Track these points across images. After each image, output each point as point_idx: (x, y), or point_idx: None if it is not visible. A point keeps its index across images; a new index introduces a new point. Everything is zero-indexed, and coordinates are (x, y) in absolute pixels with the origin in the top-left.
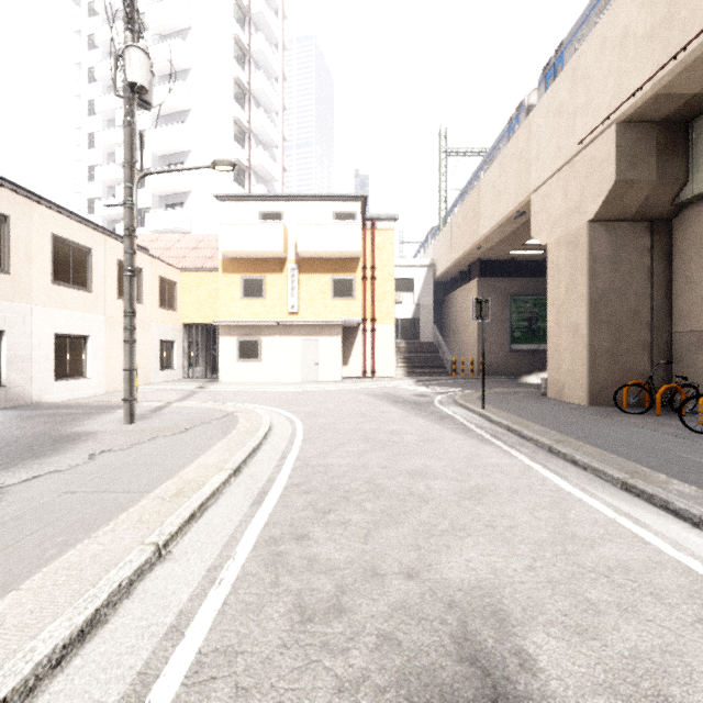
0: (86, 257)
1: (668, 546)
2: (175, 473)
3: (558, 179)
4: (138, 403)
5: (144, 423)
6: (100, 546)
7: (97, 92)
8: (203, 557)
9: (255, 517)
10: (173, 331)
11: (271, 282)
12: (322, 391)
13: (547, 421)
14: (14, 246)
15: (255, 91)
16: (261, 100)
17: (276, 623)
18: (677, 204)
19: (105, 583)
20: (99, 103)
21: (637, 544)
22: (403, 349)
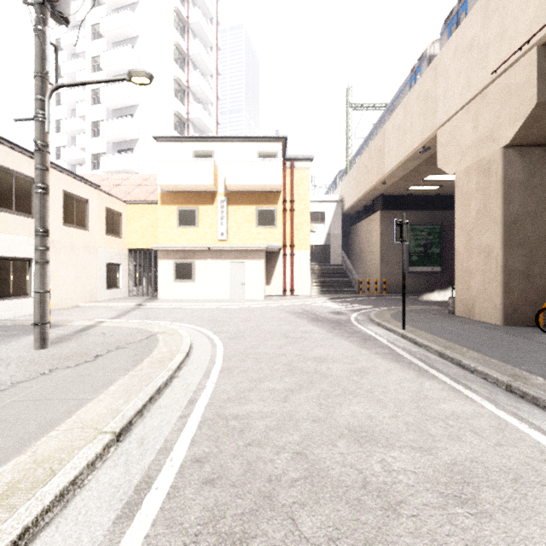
0: (30, 186)
1: None
2: (32, 441)
3: (468, 111)
4: (70, 322)
5: (57, 348)
6: None
7: (63, 59)
8: None
9: None
10: (118, 255)
11: (204, 213)
12: (247, 308)
13: (477, 344)
14: None
15: (193, 56)
16: (198, 64)
17: None
18: None
19: None
20: (64, 67)
21: None
22: (317, 271)
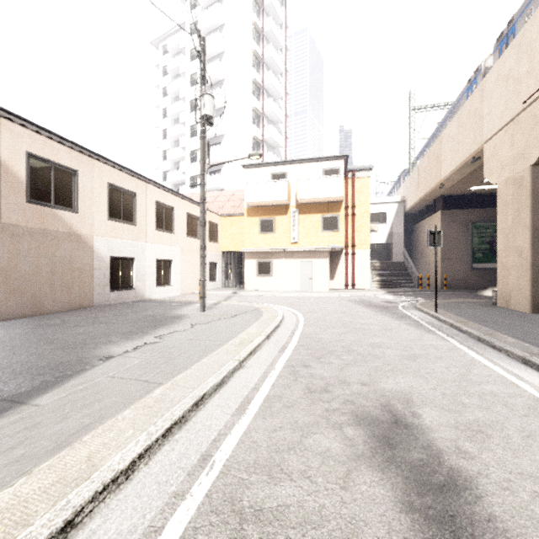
0: (171, 213)
1: (532, 389)
2: (236, 335)
3: (506, 132)
4: None
5: (210, 311)
6: (214, 359)
7: (168, 103)
8: (260, 368)
9: (281, 357)
10: (216, 256)
11: (279, 222)
12: (315, 297)
13: (486, 322)
14: (139, 210)
15: (266, 86)
16: (271, 91)
17: (297, 391)
18: None
19: (223, 370)
20: (169, 110)
21: (511, 387)
22: (378, 268)
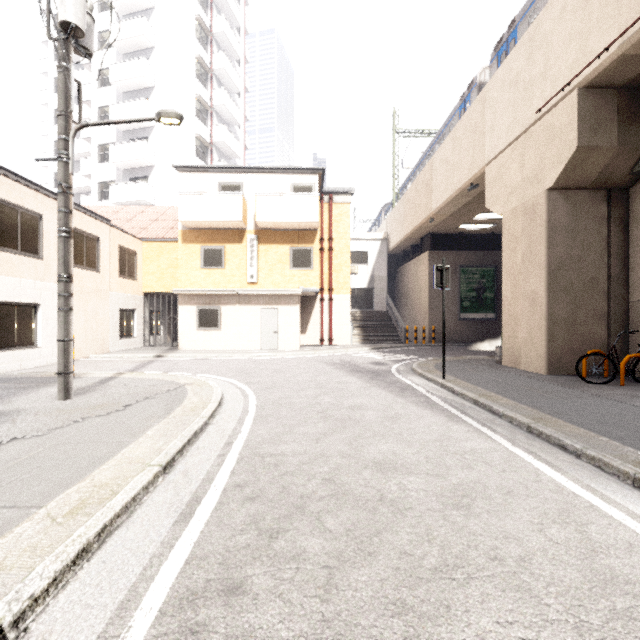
0: (36, 223)
1: None
2: (87, 473)
3: (514, 149)
4: (87, 374)
5: (81, 399)
6: None
7: None
8: None
9: (174, 548)
10: (133, 300)
11: (231, 252)
12: (280, 359)
13: (513, 392)
14: None
15: (217, 71)
16: (224, 80)
17: None
18: (636, 172)
19: None
20: None
21: None
22: (359, 318)
